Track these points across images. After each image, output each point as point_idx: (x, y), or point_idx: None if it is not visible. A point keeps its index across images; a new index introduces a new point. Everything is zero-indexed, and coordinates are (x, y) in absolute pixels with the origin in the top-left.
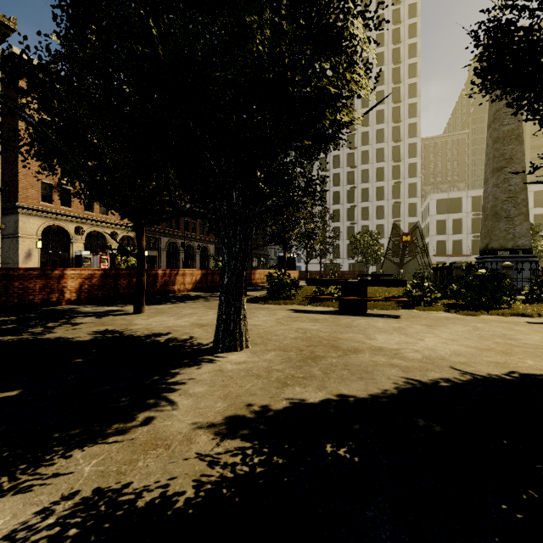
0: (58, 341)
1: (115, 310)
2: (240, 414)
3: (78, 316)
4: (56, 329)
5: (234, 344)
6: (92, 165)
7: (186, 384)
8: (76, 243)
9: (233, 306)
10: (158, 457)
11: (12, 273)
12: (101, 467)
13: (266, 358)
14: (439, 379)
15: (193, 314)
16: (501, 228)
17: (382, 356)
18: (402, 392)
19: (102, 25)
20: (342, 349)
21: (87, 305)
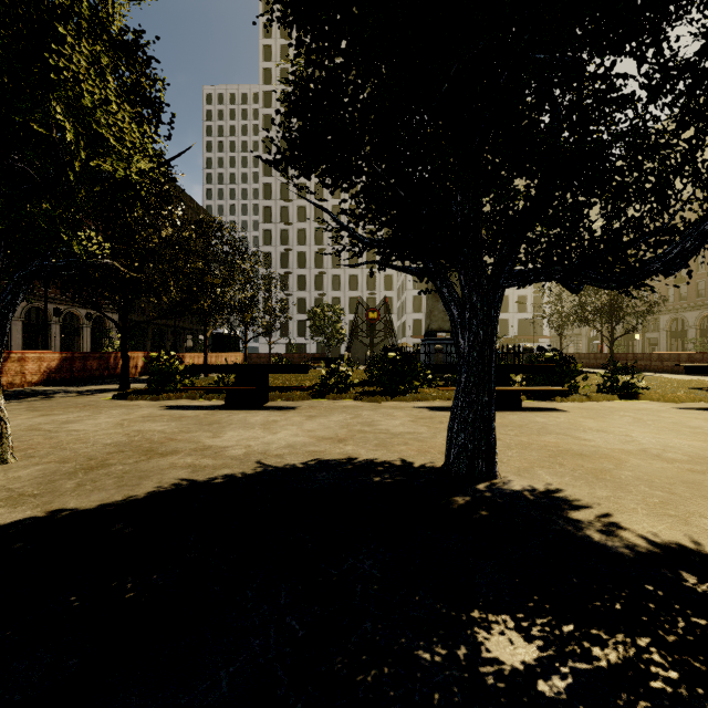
0: None
1: None
2: None
3: None
4: None
5: None
6: None
7: None
8: None
9: None
10: None
11: None
12: None
13: (16, 475)
14: (221, 476)
15: None
16: (440, 309)
17: (194, 457)
18: (150, 496)
19: None
20: (154, 453)
21: None
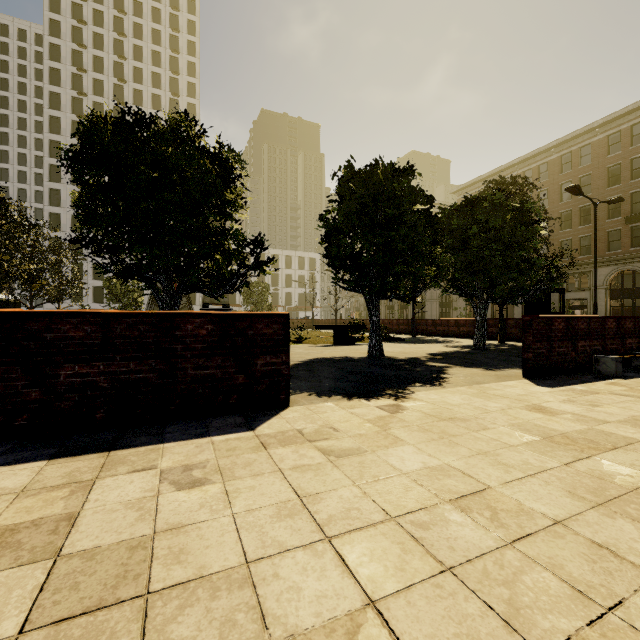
0: None
1: None
2: None
3: None
4: None
5: None
6: None
7: None
8: None
9: None
10: None
11: None
12: None
13: None
14: None
15: None
16: None
17: None
18: None
19: None
20: None
21: None
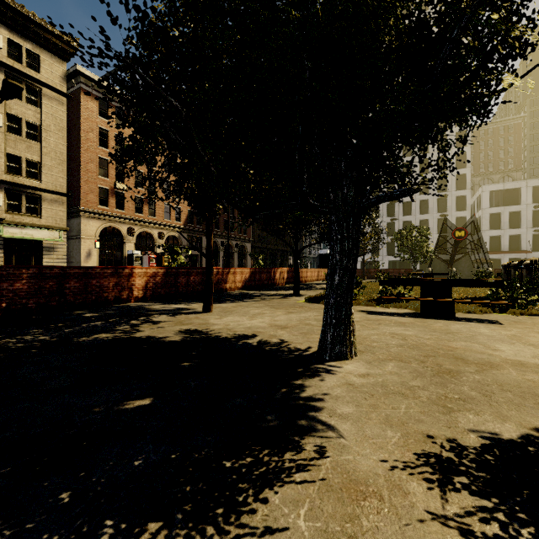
0: (152, 341)
1: (183, 309)
2: (430, 450)
3: (152, 313)
4: (141, 327)
5: (344, 351)
6: (142, 169)
7: (325, 401)
8: (128, 243)
9: (344, 310)
10: (380, 514)
11: (90, 272)
12: (317, 522)
13: (390, 370)
14: None
15: (262, 314)
16: None
17: (534, 374)
18: None
19: (221, 5)
20: (472, 362)
21: (153, 302)
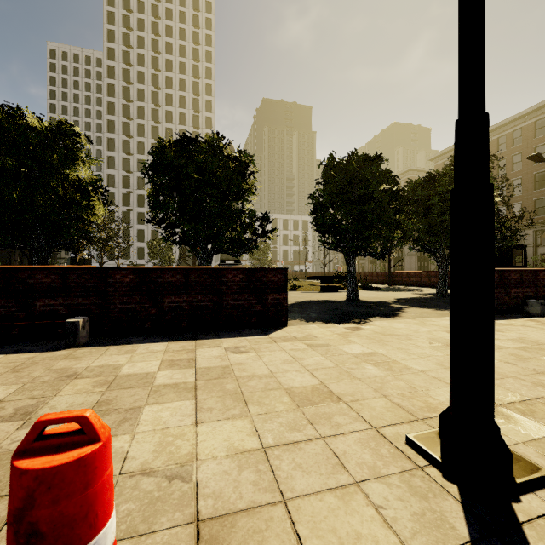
0: None
1: None
2: None
3: None
4: None
5: None
6: None
7: None
8: None
9: None
10: None
11: None
12: None
13: None
14: None
15: None
16: None
17: None
18: None
19: None
20: None
21: None
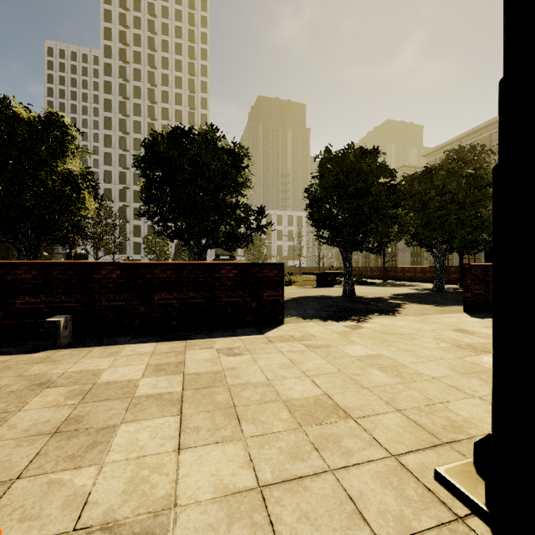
0: None
1: None
2: None
3: None
4: None
5: None
6: None
7: None
8: None
9: None
10: None
11: None
12: None
13: None
14: None
15: None
16: None
17: None
18: None
19: None
20: None
21: None
